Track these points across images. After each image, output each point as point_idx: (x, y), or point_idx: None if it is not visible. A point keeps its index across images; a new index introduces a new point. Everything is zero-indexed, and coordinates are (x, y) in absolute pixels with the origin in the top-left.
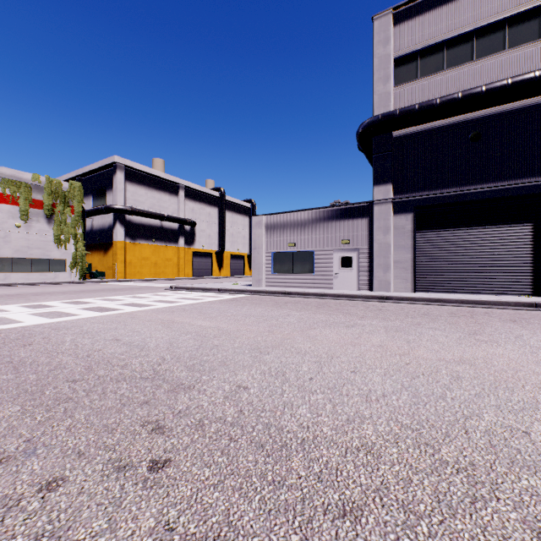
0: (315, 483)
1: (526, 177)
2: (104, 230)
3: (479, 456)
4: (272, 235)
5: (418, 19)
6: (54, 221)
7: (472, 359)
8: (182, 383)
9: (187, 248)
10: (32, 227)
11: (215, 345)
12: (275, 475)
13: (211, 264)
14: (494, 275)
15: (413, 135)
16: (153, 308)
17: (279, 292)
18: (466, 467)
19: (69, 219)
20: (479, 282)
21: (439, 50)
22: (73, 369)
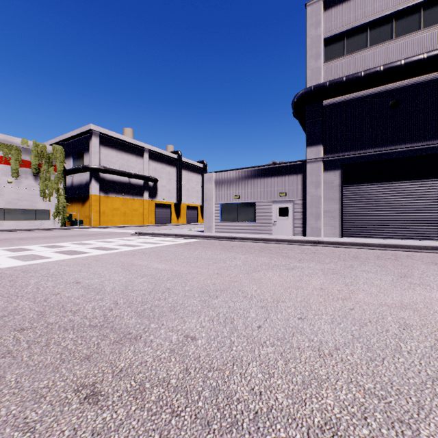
0: None
1: None
2: (82, 185)
3: None
4: (220, 189)
5: (344, 4)
6: (40, 178)
7: (412, 304)
8: (129, 332)
9: (150, 200)
10: (21, 183)
11: (168, 288)
12: None
13: (171, 213)
14: (410, 222)
15: (341, 104)
16: (117, 251)
17: (226, 237)
18: None
19: (53, 176)
20: (398, 229)
21: (362, 31)
22: (25, 315)
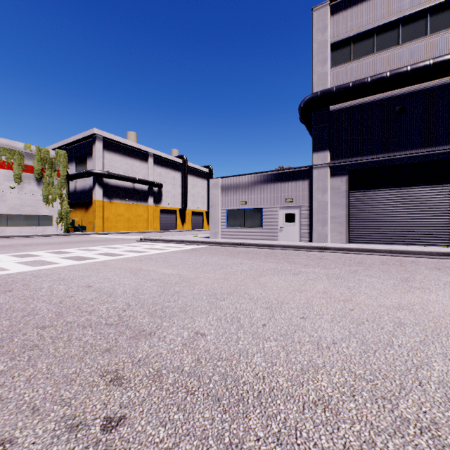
0: (275, 446)
1: (445, 144)
2: (85, 191)
3: (439, 413)
4: (227, 195)
5: (351, 9)
6: (43, 183)
7: (409, 305)
8: (143, 329)
9: (155, 206)
10: (24, 188)
11: (176, 291)
12: (233, 436)
13: (175, 219)
14: (417, 228)
15: (347, 109)
16: (124, 257)
17: (232, 243)
18: (428, 427)
19: (56, 181)
20: (404, 235)
21: (369, 36)
22: (44, 315)
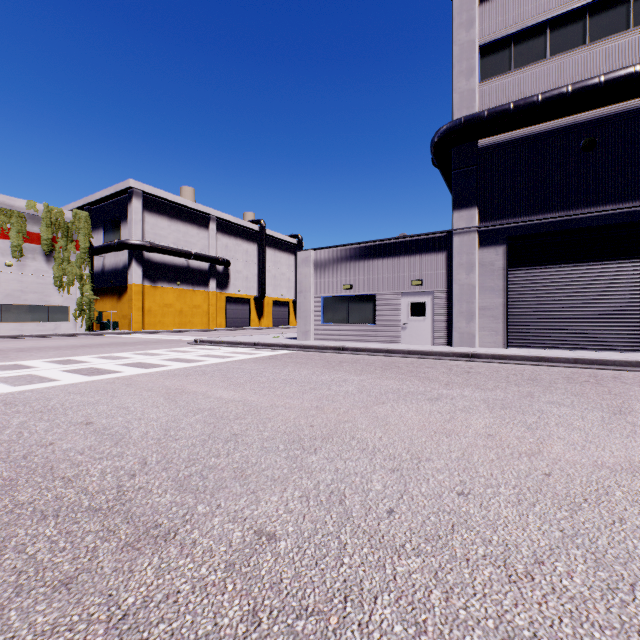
0: None
1: None
2: (118, 270)
3: None
4: (323, 275)
5: None
6: (54, 259)
7: None
8: (156, 523)
9: (219, 292)
10: (27, 267)
11: (234, 434)
12: None
13: (249, 312)
14: (613, 325)
15: (506, 144)
16: (163, 369)
17: (331, 347)
18: None
19: (73, 256)
20: (593, 335)
21: (539, 33)
22: None
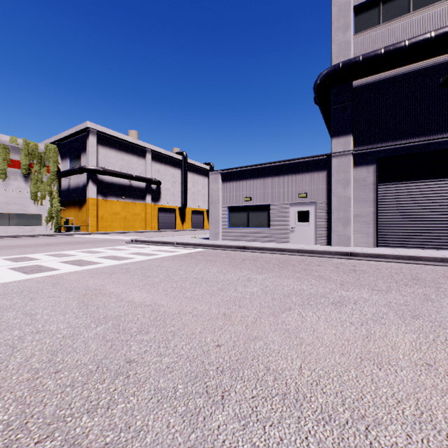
0: None
1: None
2: (79, 188)
3: None
4: (228, 190)
5: None
6: (31, 180)
7: None
8: None
9: (153, 204)
10: (10, 185)
11: (129, 360)
12: None
13: (175, 218)
14: None
15: (375, 84)
16: (94, 267)
17: (235, 246)
18: None
19: (45, 178)
20: None
21: None
22: None
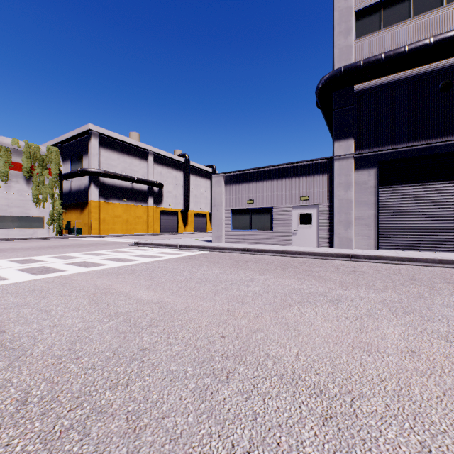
0: None
1: None
2: (81, 191)
3: None
4: (231, 193)
5: None
6: (33, 182)
7: None
8: None
9: (155, 207)
10: (12, 188)
11: (142, 348)
12: None
13: (177, 221)
14: None
15: (376, 88)
16: (100, 268)
17: (238, 248)
18: None
19: (47, 180)
20: (449, 240)
21: None
22: None
